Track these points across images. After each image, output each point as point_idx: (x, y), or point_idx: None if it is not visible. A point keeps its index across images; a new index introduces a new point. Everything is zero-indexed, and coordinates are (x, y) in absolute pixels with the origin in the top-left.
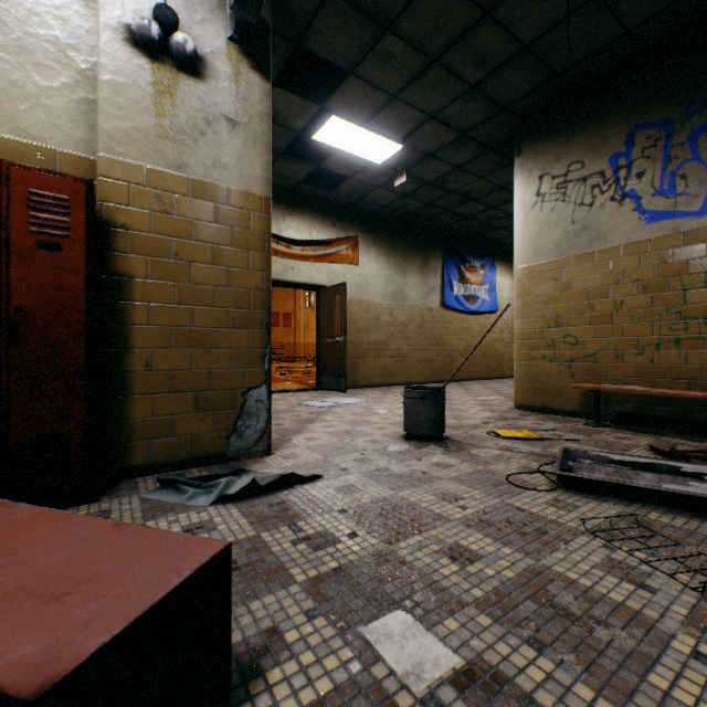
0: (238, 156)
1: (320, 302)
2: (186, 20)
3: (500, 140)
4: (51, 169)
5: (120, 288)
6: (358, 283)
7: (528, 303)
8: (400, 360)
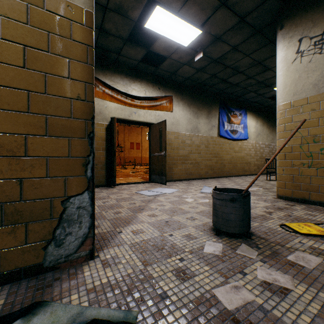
0: None
1: (151, 132)
2: None
3: (265, 24)
4: None
5: None
6: (172, 122)
7: (289, 127)
8: (196, 165)
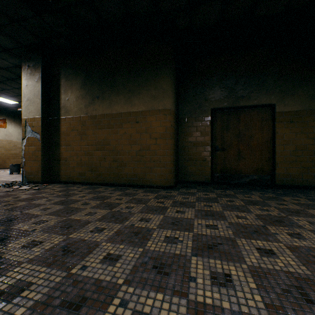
0: None
1: None
2: None
3: None
4: None
5: None
6: (6, 134)
7: None
8: None
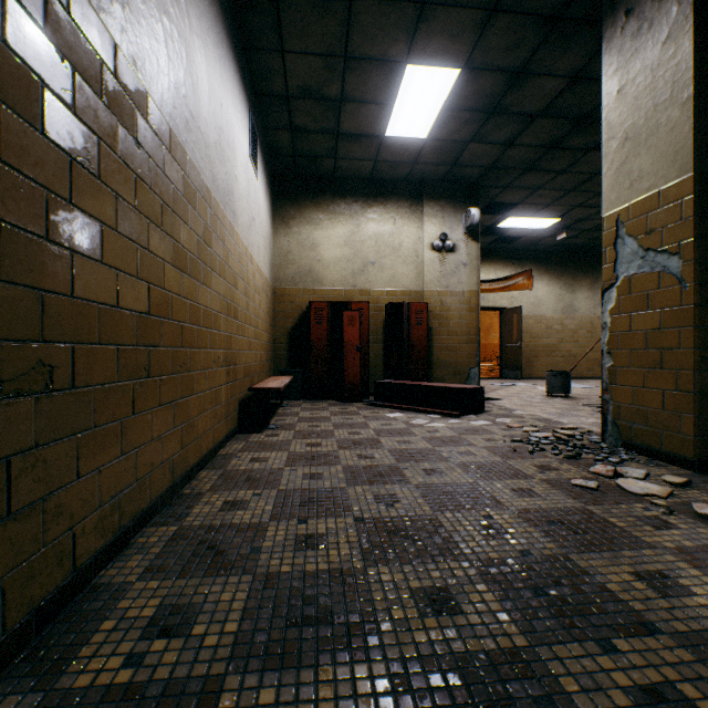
0: (466, 277)
1: (502, 318)
2: (449, 233)
3: None
4: (410, 296)
5: (429, 332)
6: (532, 303)
7: None
8: (569, 359)
